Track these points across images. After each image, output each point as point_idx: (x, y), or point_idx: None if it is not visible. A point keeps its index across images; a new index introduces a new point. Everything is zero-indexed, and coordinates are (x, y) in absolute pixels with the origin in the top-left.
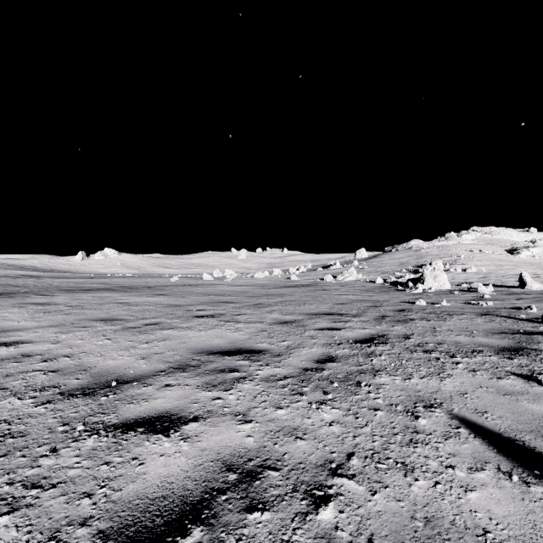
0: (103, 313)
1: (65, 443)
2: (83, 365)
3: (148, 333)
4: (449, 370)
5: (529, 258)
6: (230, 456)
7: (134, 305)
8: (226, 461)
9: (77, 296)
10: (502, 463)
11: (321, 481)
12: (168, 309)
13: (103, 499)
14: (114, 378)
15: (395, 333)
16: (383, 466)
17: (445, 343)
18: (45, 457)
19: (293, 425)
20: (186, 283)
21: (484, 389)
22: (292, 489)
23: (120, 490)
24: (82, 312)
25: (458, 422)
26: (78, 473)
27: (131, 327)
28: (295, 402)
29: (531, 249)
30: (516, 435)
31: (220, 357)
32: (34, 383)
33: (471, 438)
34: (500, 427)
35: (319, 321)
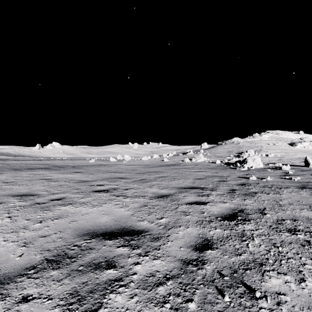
0: (26, 188)
1: None
2: None
3: (48, 209)
4: None
5: (301, 148)
6: None
7: (54, 180)
8: None
9: (18, 174)
10: None
11: None
12: (77, 184)
13: None
14: None
15: (250, 207)
16: None
17: (299, 219)
18: None
19: None
20: (98, 164)
21: None
22: None
23: None
24: (10, 188)
25: None
26: None
27: (38, 202)
28: None
29: (303, 143)
30: None
31: (101, 242)
32: None
33: None
34: None
35: (187, 195)
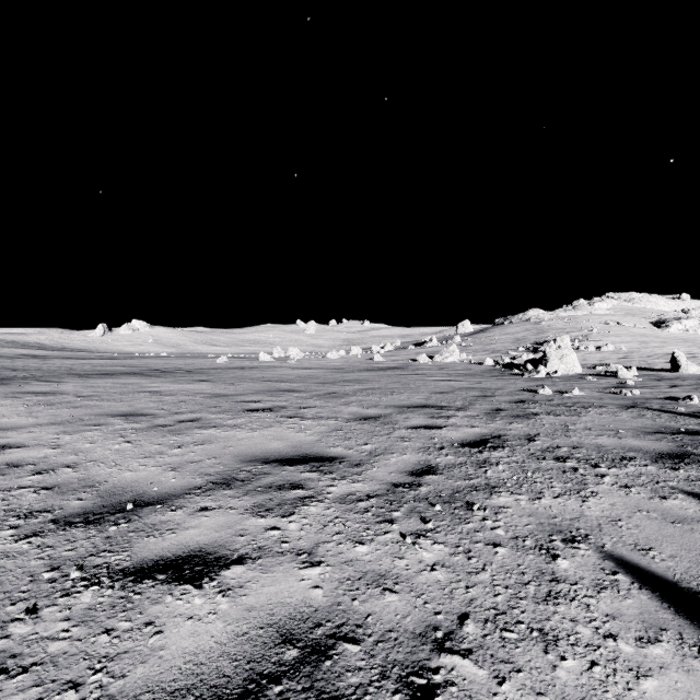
0: (125, 406)
1: (51, 598)
2: (90, 479)
3: (182, 433)
4: (592, 486)
5: (680, 333)
6: (288, 619)
7: (167, 394)
8: (283, 627)
9: (92, 383)
10: (685, 630)
11: (421, 661)
12: (211, 400)
13: (97, 692)
14: (131, 499)
15: (515, 432)
16: (511, 635)
17: (583, 446)
18: (18, 622)
19: (379, 569)
20: (237, 366)
21: (645, 514)
22: (379, 675)
23: (122, 677)
24: (97, 404)
25: (614, 565)
26: (63, 649)
27: (160, 424)
28: (382, 534)
29: (684, 321)
30: (698, 585)
31: (278, 467)
32: (18, 505)
33: (635, 589)
34: (674, 572)
35: (412, 417)
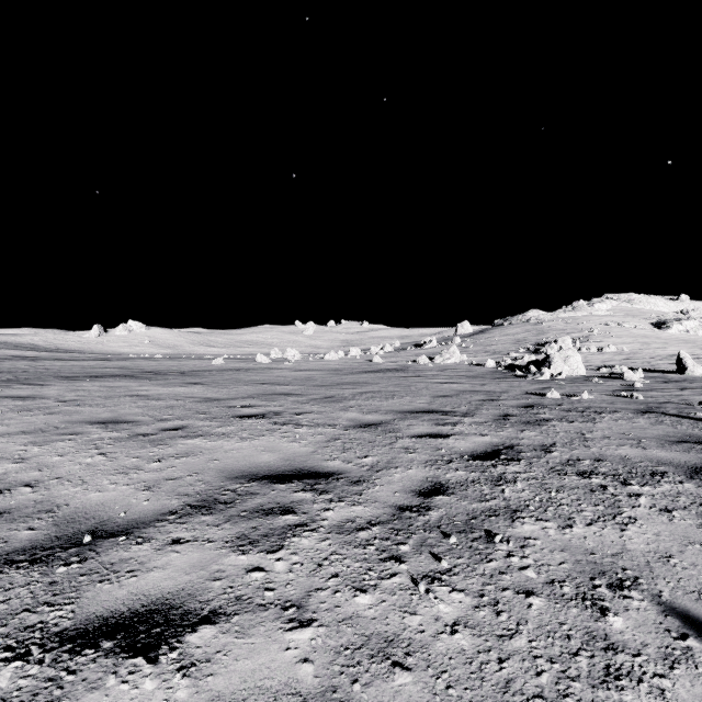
0: (107, 411)
1: None
2: (49, 501)
3: (164, 443)
4: (628, 509)
5: (681, 334)
6: None
7: (154, 398)
8: None
9: (78, 386)
10: None
11: None
12: (201, 405)
13: None
14: (92, 527)
15: (528, 442)
16: None
17: (607, 459)
18: None
19: (385, 632)
20: (233, 367)
21: (698, 548)
22: None
23: None
24: (77, 410)
25: (680, 624)
26: None
27: (141, 433)
28: (388, 577)
29: (684, 321)
30: None
31: (267, 486)
32: None
33: None
34: None
35: (416, 424)
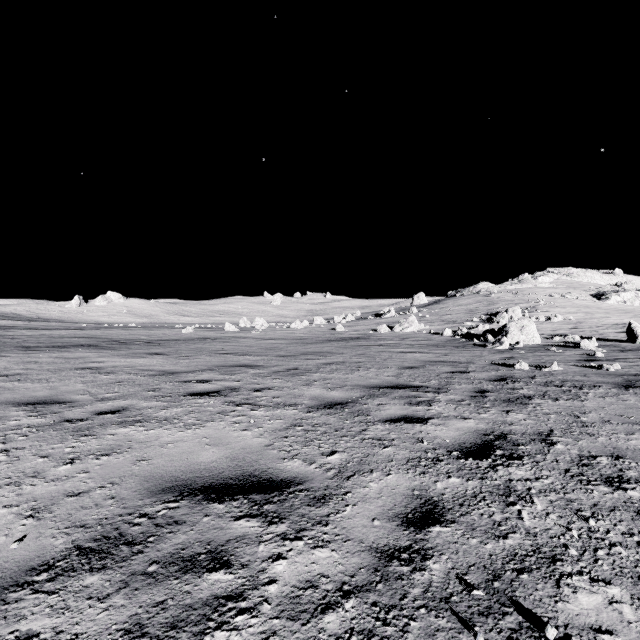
0: (46, 388)
1: None
2: None
3: (90, 433)
4: None
5: (619, 304)
6: None
7: (106, 371)
8: None
9: (33, 357)
10: None
11: None
12: (154, 379)
13: None
14: None
15: (521, 428)
16: None
17: (626, 455)
18: None
19: None
20: (201, 336)
21: None
22: None
23: None
24: (13, 387)
25: None
26: None
27: (69, 418)
28: None
29: (622, 293)
30: None
31: (200, 506)
32: None
33: None
34: None
35: (386, 403)
